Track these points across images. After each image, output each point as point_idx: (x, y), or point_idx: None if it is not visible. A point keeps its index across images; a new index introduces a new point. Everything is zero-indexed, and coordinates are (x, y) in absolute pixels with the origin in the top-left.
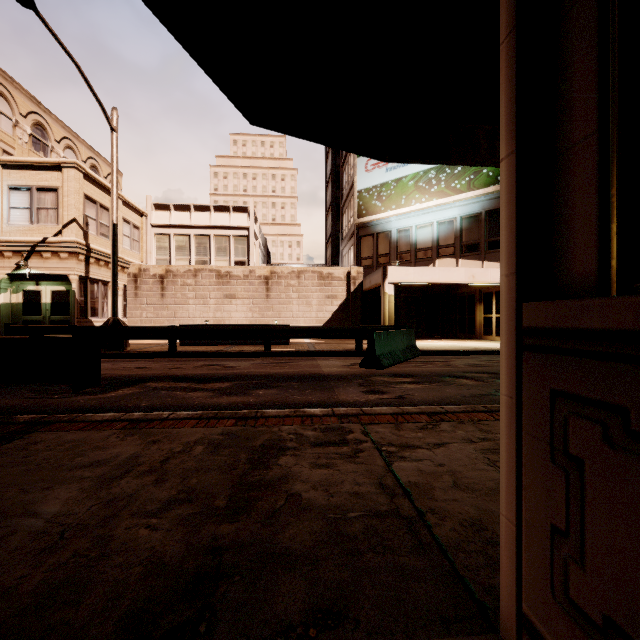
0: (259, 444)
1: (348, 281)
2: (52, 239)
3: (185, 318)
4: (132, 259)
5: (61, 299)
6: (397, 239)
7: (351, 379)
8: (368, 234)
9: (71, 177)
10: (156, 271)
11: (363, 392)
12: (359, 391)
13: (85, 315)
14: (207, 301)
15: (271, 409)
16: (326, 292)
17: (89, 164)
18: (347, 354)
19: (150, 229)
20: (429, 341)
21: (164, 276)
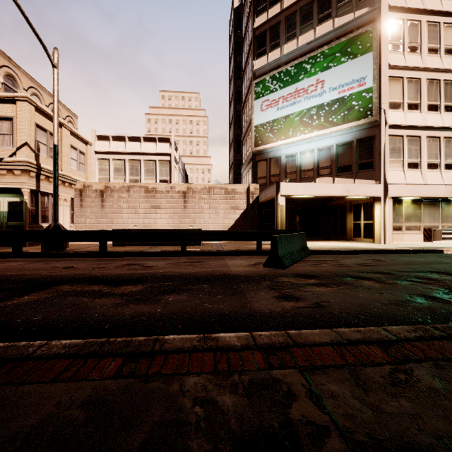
0: (139, 442)
1: (247, 195)
2: (7, 159)
3: (120, 224)
4: (78, 177)
5: (16, 208)
6: (285, 163)
7: (259, 280)
8: (263, 159)
9: (23, 108)
10: (97, 187)
11: (276, 298)
12: (271, 296)
13: (36, 221)
14: (137, 211)
15: (178, 326)
16: (230, 204)
17: (51, 108)
18: (249, 253)
19: (94, 155)
20: (312, 242)
21: (103, 191)
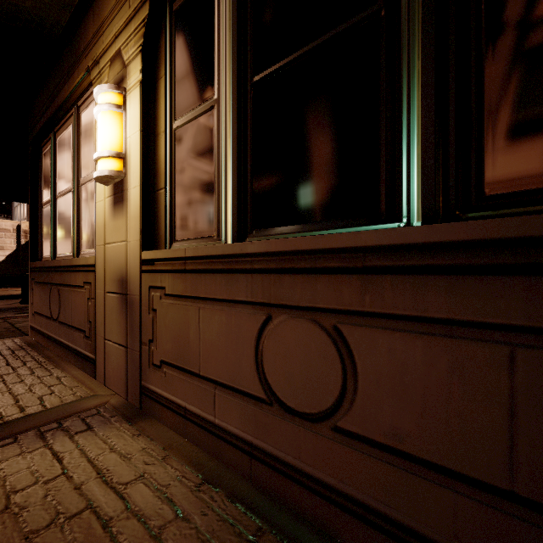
0: None
1: (19, 234)
2: None
3: None
4: None
5: None
6: None
7: (8, 310)
8: None
9: None
10: None
11: (16, 314)
12: (13, 314)
13: None
14: None
15: None
16: None
17: None
18: (12, 298)
19: None
20: None
21: None
